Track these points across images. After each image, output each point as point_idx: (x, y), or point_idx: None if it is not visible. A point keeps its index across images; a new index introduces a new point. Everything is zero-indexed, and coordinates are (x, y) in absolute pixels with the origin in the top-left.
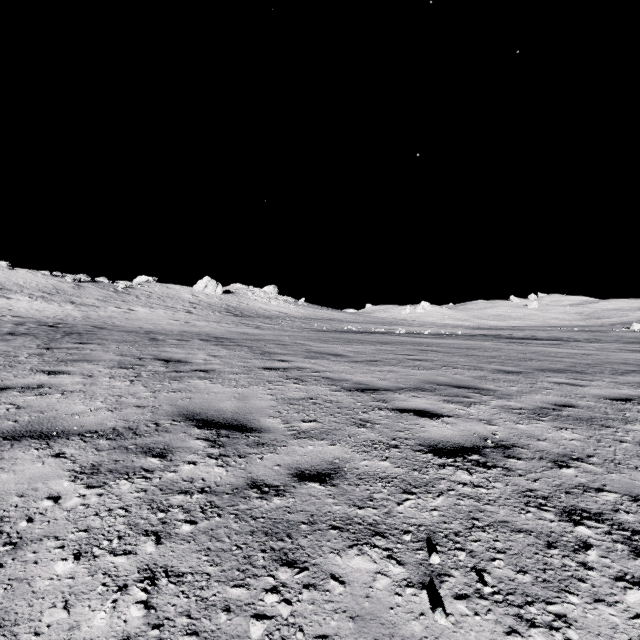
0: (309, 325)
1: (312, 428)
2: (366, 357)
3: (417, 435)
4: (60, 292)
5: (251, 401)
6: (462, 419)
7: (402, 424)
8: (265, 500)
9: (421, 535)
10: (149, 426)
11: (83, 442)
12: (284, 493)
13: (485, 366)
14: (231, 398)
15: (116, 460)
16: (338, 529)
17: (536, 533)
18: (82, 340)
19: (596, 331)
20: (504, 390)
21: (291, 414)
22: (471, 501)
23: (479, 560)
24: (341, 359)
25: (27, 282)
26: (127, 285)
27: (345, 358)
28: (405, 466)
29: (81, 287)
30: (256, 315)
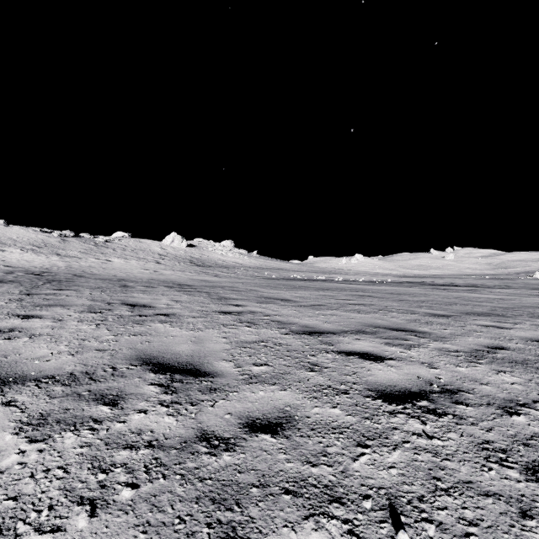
0: (260, 274)
1: (263, 372)
2: (311, 302)
3: (364, 379)
4: (48, 245)
5: (206, 344)
6: (405, 362)
7: (349, 367)
8: (214, 456)
9: (382, 501)
10: (106, 370)
11: (38, 388)
12: (234, 447)
13: (417, 310)
14: (188, 341)
15: (66, 409)
16: (292, 493)
17: (505, 497)
18: (60, 287)
19: (505, 279)
20: (438, 333)
21: (243, 357)
22: (429, 456)
23: (451, 536)
24: (289, 304)
25: (20, 237)
26: (105, 240)
27: (292, 303)
28: (356, 414)
29: (66, 241)
30: (215, 265)
